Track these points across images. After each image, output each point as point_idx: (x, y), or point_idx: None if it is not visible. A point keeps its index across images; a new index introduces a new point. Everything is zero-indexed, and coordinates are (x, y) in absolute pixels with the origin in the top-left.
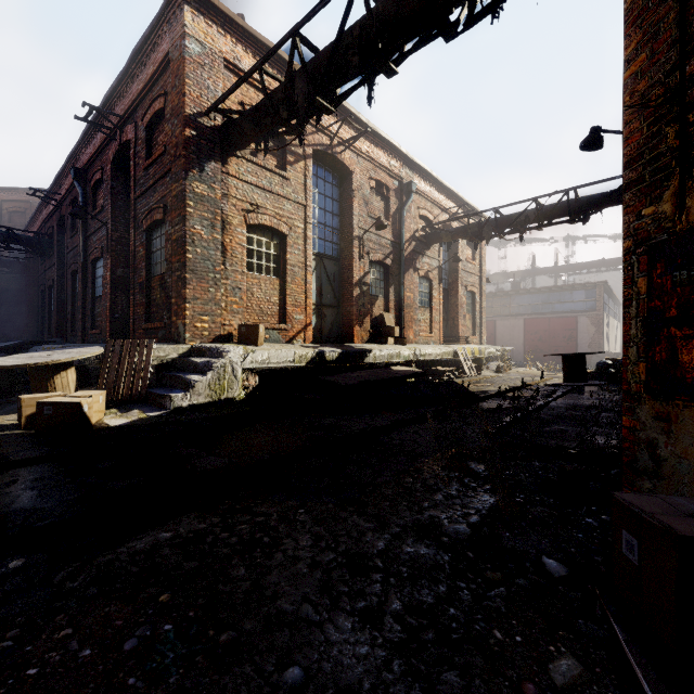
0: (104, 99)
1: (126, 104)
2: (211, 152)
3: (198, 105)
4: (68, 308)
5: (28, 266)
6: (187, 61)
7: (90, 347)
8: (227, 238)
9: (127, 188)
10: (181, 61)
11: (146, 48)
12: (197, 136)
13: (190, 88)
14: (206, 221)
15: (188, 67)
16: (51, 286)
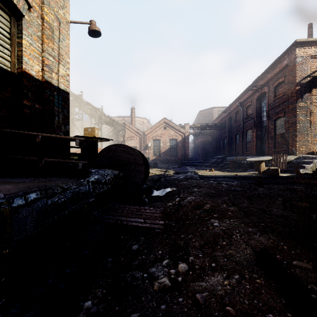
0: (254, 81)
1: (264, 81)
2: (305, 90)
3: (300, 77)
4: (233, 145)
5: (213, 133)
6: (296, 65)
7: (266, 156)
8: (311, 118)
9: (260, 105)
10: (294, 66)
11: (276, 63)
12: (300, 87)
13: (297, 73)
14: (303, 114)
15: (297, 67)
16: (224, 139)
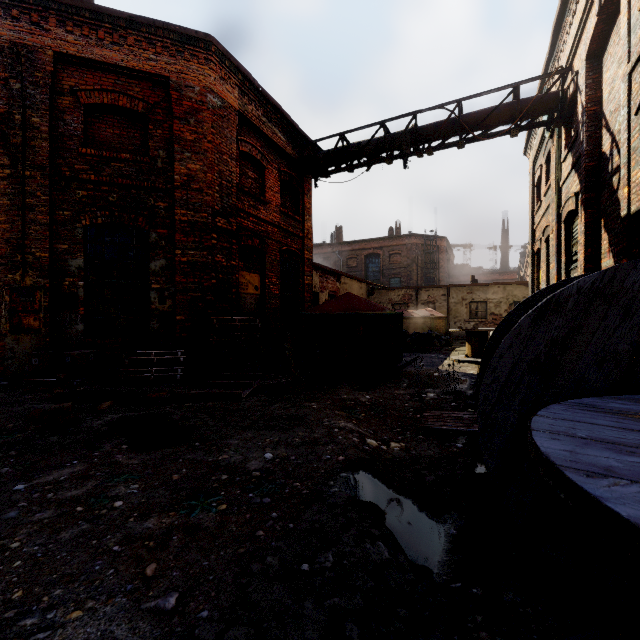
0: None
1: None
2: None
3: None
4: None
5: None
6: None
7: None
8: None
9: None
10: None
11: None
12: None
13: None
14: None
15: None
16: None
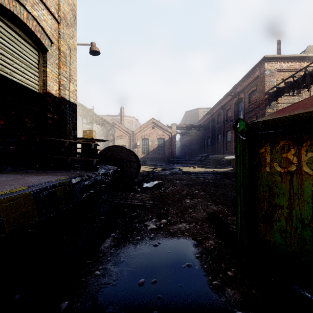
0: (233, 87)
1: (241, 88)
2: (272, 99)
3: (269, 87)
4: (216, 144)
5: (198, 132)
6: (265, 77)
7: None
8: None
9: (238, 109)
10: (263, 78)
11: (250, 73)
12: (268, 96)
13: (266, 84)
14: None
15: (265, 79)
16: (208, 138)
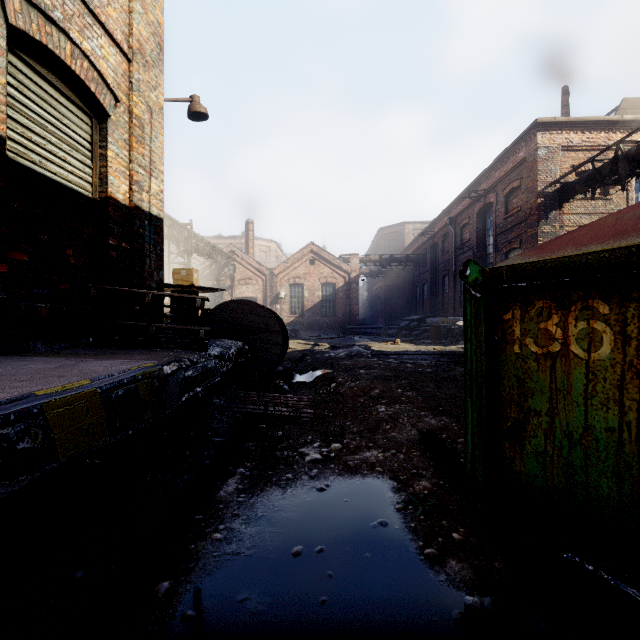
0: (474, 181)
1: (490, 183)
2: (552, 205)
3: (545, 183)
4: (439, 296)
5: (404, 272)
6: (538, 162)
7: None
8: None
9: (484, 225)
10: (534, 163)
11: (507, 154)
12: (544, 200)
13: (540, 176)
14: None
15: (538, 165)
16: (424, 284)
